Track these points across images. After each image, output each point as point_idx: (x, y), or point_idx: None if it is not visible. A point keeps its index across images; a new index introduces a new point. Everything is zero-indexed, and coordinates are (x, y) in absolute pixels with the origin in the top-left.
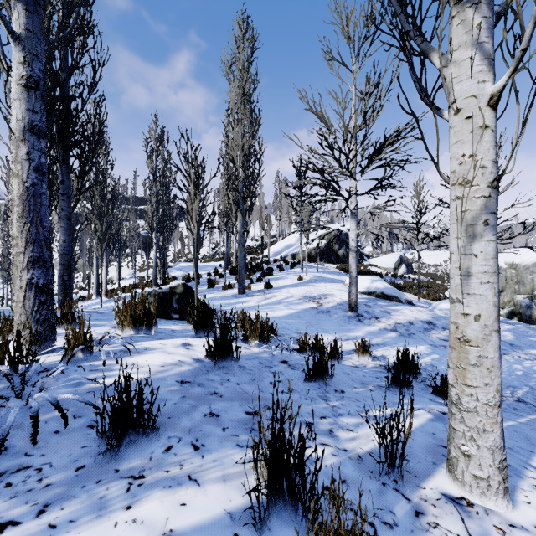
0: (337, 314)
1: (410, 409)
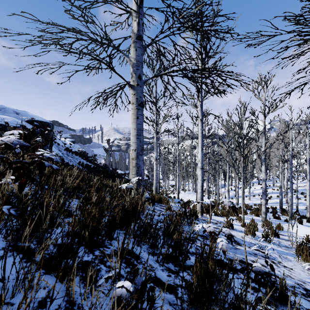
0: None
1: None
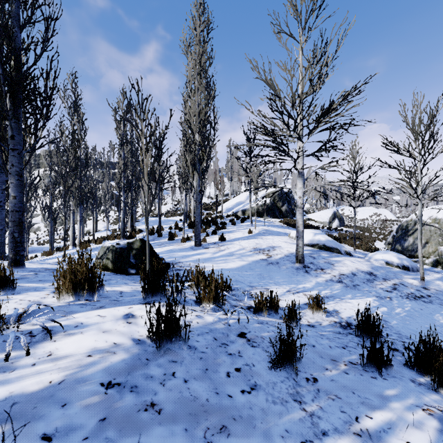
0: (285, 265)
1: None
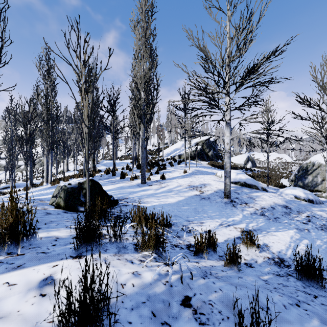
0: (215, 200)
1: None
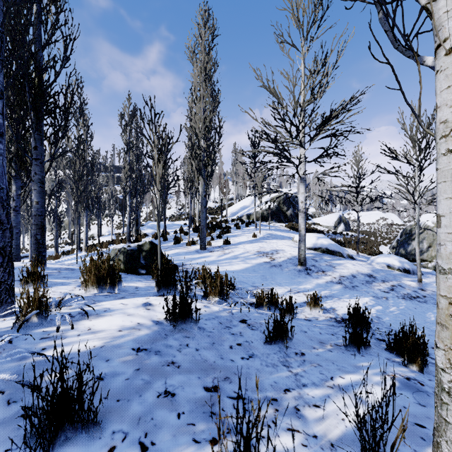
0: (288, 268)
1: (393, 395)
